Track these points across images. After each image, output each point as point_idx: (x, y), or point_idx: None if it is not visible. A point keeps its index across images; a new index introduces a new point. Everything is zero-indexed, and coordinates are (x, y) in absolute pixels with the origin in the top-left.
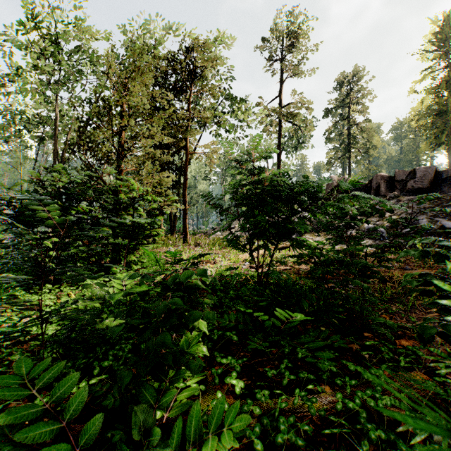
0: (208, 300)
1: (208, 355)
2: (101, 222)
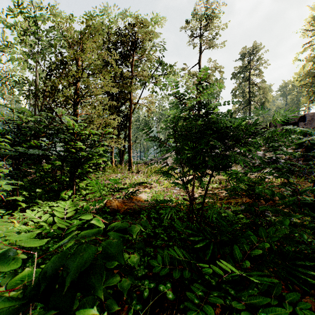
0: (136, 256)
1: None
2: None
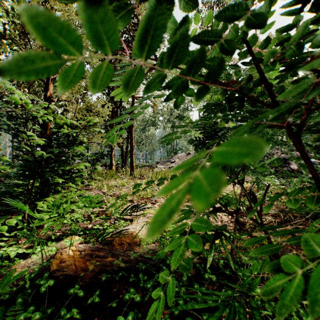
0: None
1: None
2: None
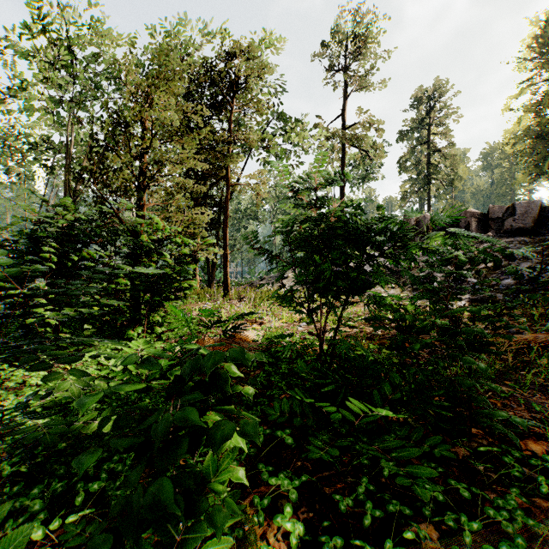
0: (250, 388)
1: (248, 484)
2: (82, 274)
